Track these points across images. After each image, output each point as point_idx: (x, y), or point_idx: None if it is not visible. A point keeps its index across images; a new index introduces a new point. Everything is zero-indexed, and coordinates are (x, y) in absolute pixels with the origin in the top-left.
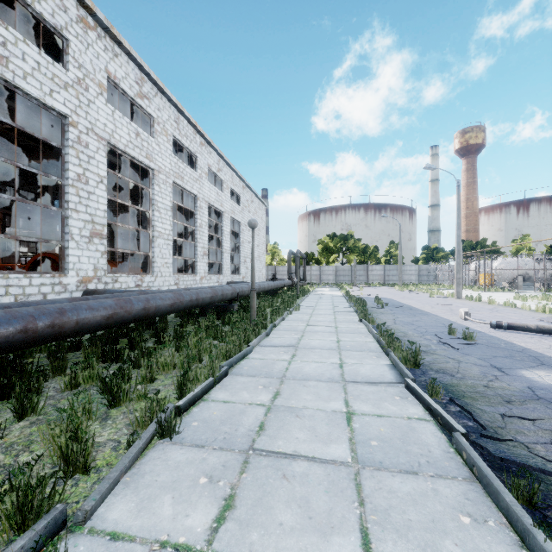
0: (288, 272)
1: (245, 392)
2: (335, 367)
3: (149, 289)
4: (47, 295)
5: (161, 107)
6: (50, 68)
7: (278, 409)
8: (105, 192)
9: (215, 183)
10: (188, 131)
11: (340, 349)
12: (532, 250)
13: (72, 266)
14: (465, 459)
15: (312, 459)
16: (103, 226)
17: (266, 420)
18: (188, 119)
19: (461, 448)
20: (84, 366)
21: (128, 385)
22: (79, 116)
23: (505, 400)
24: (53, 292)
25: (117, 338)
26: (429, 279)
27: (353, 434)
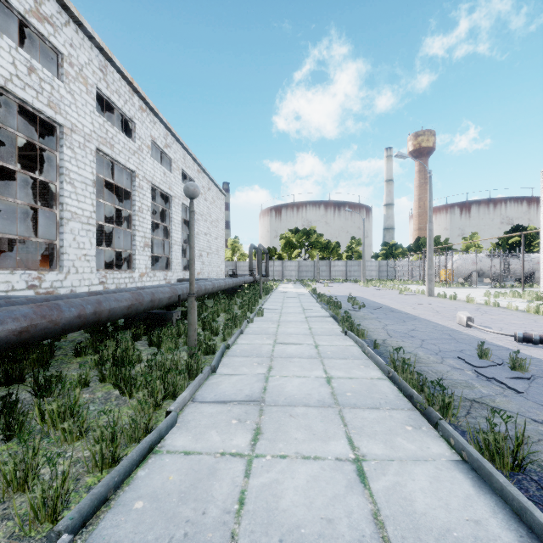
0: (249, 267)
1: None
2: (350, 482)
3: (54, 291)
4: None
5: (76, 43)
6: None
7: None
8: None
9: (165, 165)
10: (121, 88)
11: (339, 405)
12: (480, 247)
13: None
14: None
15: None
16: None
17: None
18: (120, 71)
19: None
20: None
21: None
22: None
23: None
24: None
25: None
26: (388, 275)
27: None
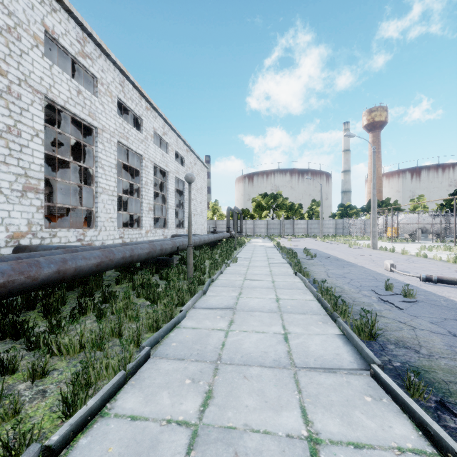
0: (227, 225)
1: (165, 394)
2: (279, 341)
3: (92, 243)
4: None
5: (105, 69)
6: None
7: (207, 436)
8: (41, 146)
9: (161, 146)
10: (133, 95)
11: (281, 311)
12: (426, 208)
13: (1, 221)
14: None
15: None
16: (38, 180)
17: None
18: (133, 83)
19: None
20: None
21: None
22: (9, 65)
23: None
24: None
25: (35, 302)
26: (344, 232)
27: None
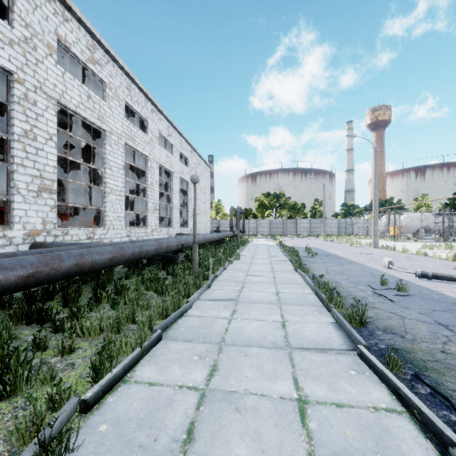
0: (230, 224)
1: (177, 367)
2: (277, 327)
3: (101, 241)
4: None
5: (113, 74)
6: None
7: (213, 397)
8: (55, 149)
9: (166, 147)
10: (139, 98)
11: (280, 303)
12: (430, 207)
13: (18, 220)
14: None
15: None
16: (52, 181)
17: (196, 420)
18: (139, 87)
19: None
20: None
21: (24, 370)
22: (26, 73)
23: None
24: None
25: (54, 293)
26: (346, 231)
27: (311, 444)
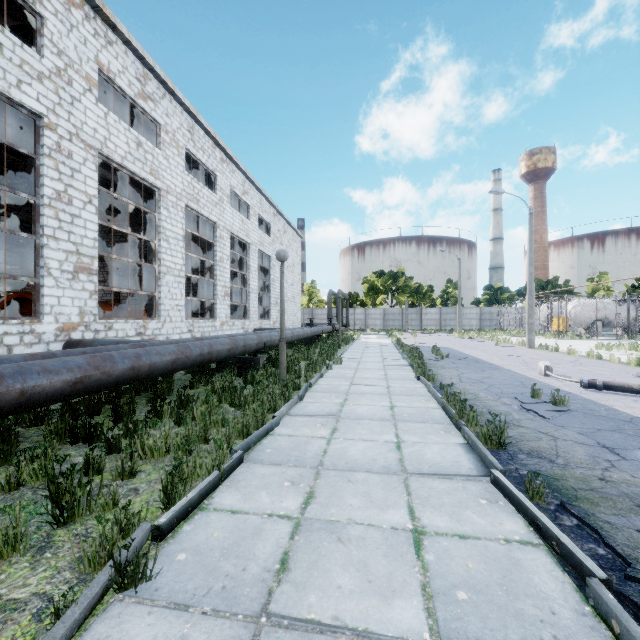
0: (328, 315)
1: (264, 494)
2: (390, 449)
3: (155, 338)
4: (12, 347)
5: (171, 112)
6: (17, 52)
7: (310, 526)
8: (95, 216)
9: (240, 209)
10: (205, 144)
11: (395, 420)
12: (611, 290)
13: (49, 310)
14: (617, 633)
15: (365, 634)
16: (92, 258)
17: (291, 549)
18: (205, 129)
19: (606, 612)
20: (39, 451)
21: (85, 491)
22: (59, 116)
23: (638, 504)
24: (22, 344)
25: (100, 406)
26: (492, 324)
27: (426, 575)
